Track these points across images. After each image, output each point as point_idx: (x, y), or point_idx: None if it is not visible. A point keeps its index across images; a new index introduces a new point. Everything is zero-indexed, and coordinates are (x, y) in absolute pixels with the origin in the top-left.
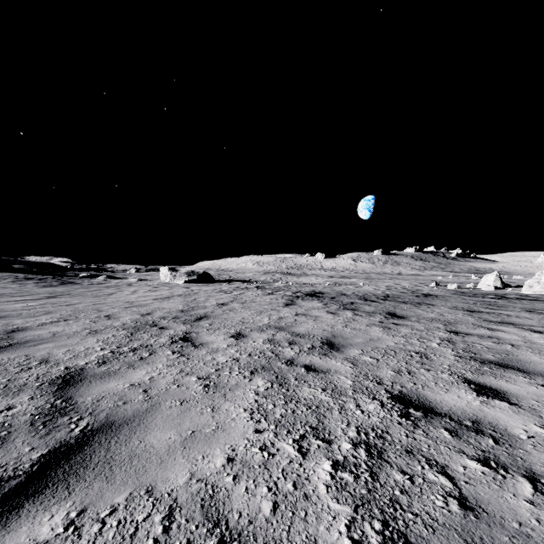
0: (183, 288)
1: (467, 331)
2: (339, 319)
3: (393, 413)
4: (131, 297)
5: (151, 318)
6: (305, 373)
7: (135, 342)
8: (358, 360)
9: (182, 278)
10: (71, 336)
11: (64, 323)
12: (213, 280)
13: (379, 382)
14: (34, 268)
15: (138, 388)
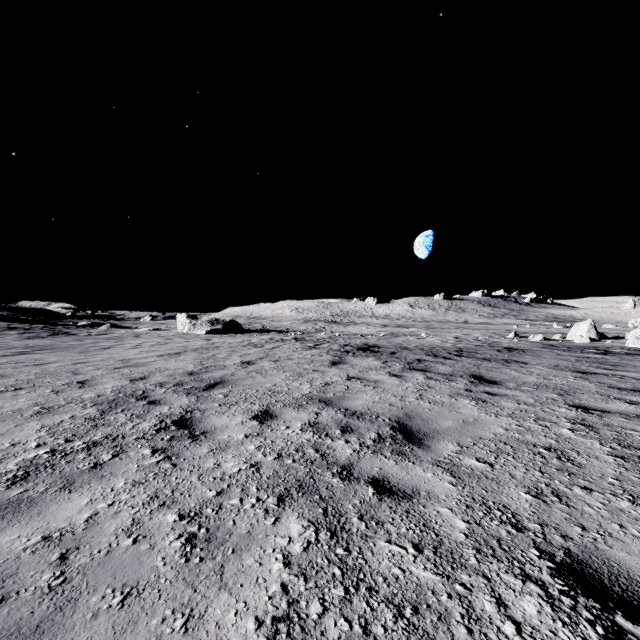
0: (202, 340)
1: (600, 406)
2: (409, 385)
3: (586, 632)
4: (130, 352)
5: (143, 385)
6: (376, 500)
7: (100, 431)
8: (459, 467)
9: (203, 327)
10: (5, 418)
11: (10, 394)
12: (242, 330)
13: (515, 522)
14: (22, 315)
15: (53, 549)
